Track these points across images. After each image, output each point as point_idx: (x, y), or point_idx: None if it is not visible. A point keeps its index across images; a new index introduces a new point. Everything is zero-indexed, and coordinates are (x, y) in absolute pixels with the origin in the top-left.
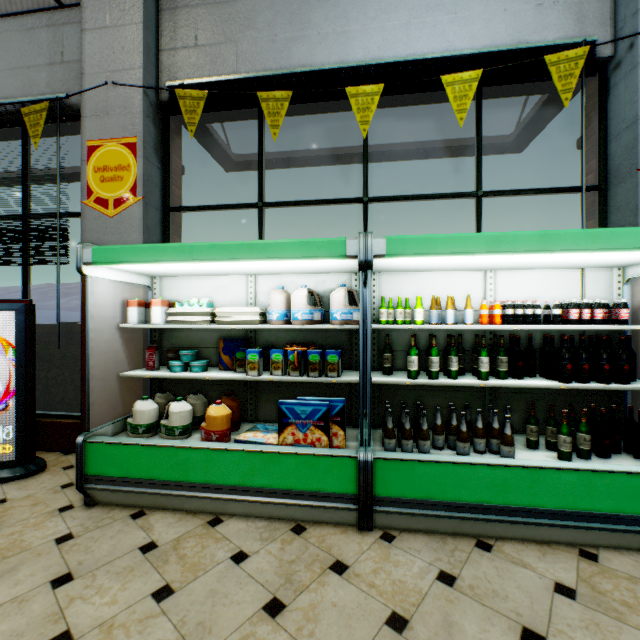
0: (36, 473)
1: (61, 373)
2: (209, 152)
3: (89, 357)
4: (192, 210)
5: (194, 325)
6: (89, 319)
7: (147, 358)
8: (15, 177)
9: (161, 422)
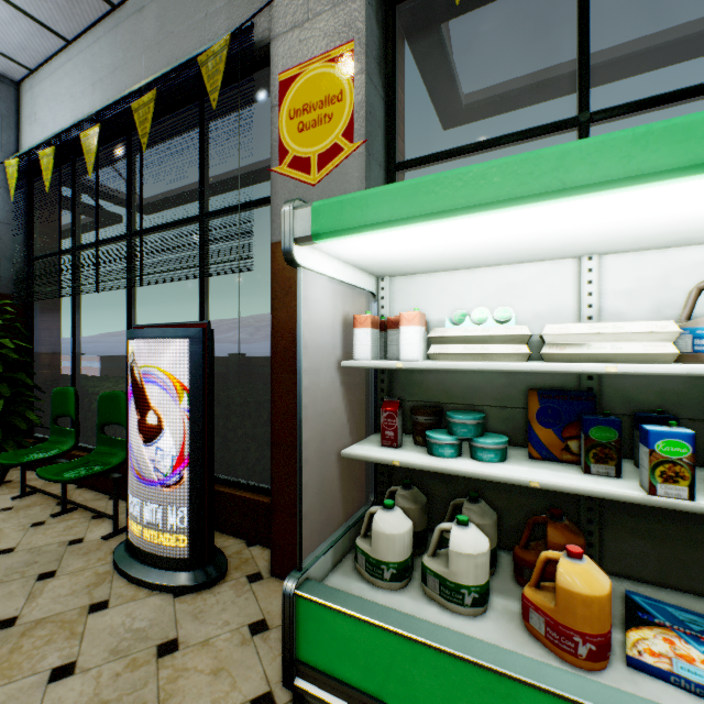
0: (215, 582)
1: (241, 424)
2: (430, 92)
3: (301, 425)
4: (435, 160)
5: (498, 364)
6: (301, 351)
7: (382, 423)
8: (193, 190)
9: (426, 563)
